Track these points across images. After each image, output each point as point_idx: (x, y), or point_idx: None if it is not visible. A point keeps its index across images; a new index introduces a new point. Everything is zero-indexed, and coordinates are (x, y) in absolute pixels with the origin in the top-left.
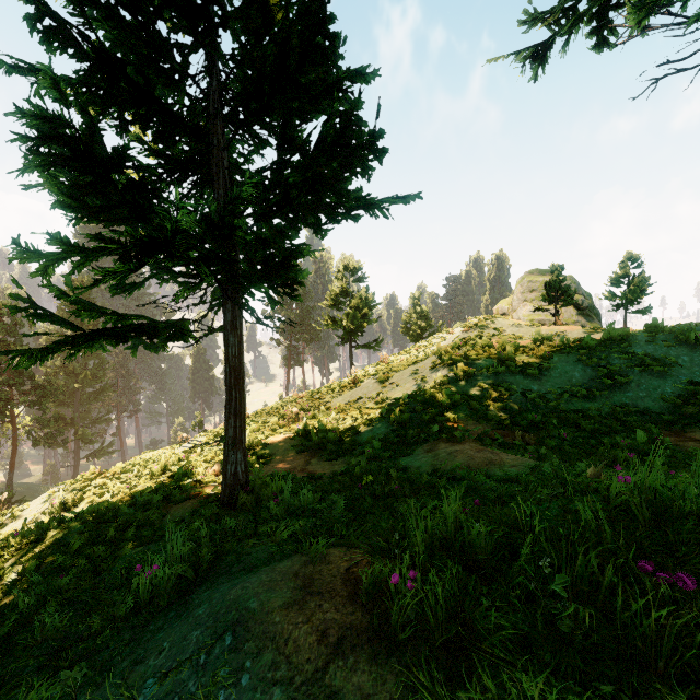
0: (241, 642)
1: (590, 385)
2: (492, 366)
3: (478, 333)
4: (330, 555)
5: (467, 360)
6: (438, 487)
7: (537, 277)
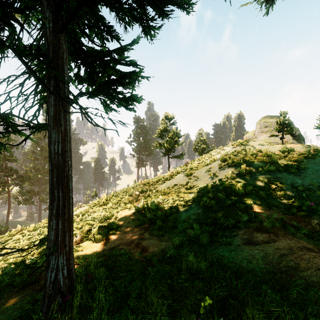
0: None
1: None
2: (264, 167)
3: (243, 147)
4: None
5: (245, 162)
6: None
7: (269, 119)
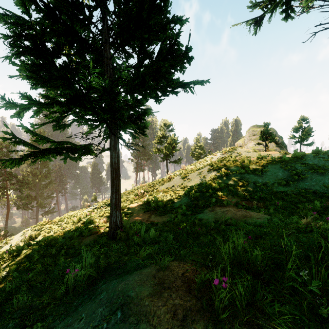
0: (126, 316)
1: (287, 179)
2: (238, 170)
3: (229, 154)
4: (171, 265)
5: (226, 167)
6: (220, 229)
7: (256, 128)
